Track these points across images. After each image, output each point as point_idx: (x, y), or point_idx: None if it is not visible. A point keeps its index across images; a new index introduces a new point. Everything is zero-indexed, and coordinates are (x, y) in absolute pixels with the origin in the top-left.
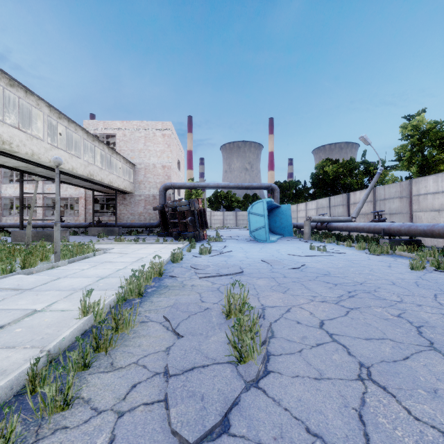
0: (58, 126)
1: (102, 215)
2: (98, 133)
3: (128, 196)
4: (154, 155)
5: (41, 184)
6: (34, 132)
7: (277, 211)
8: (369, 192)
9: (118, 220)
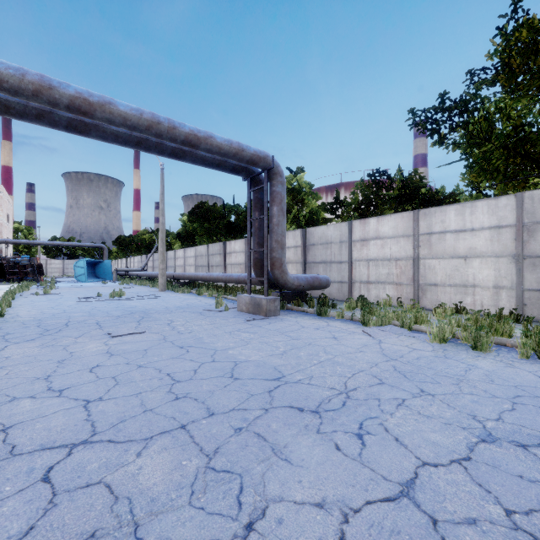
0: None
1: None
2: None
3: None
4: None
5: None
6: None
7: (102, 264)
8: (150, 256)
9: None
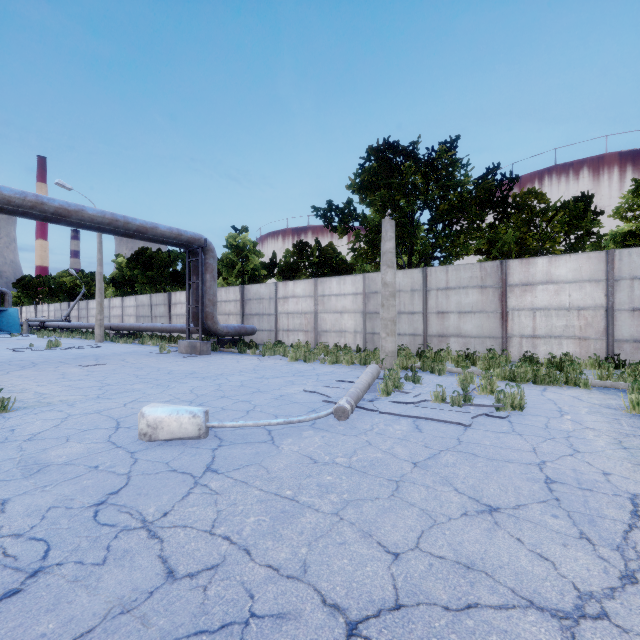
0: None
1: None
2: None
3: None
4: None
5: None
6: None
7: (5, 314)
8: (75, 304)
9: None
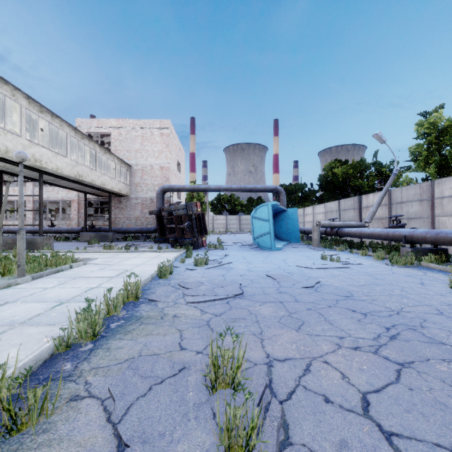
0: (43, 122)
1: (97, 219)
2: (92, 132)
3: (124, 199)
4: (151, 155)
5: (31, 187)
6: (16, 129)
7: (283, 216)
8: (384, 195)
9: (114, 225)
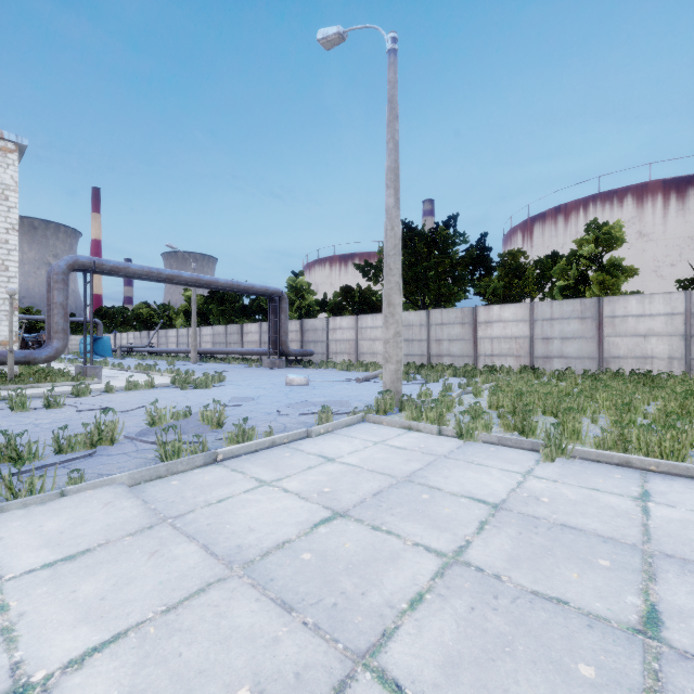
0: None
1: None
2: None
3: None
4: None
5: None
6: None
7: (101, 341)
8: (156, 332)
9: None
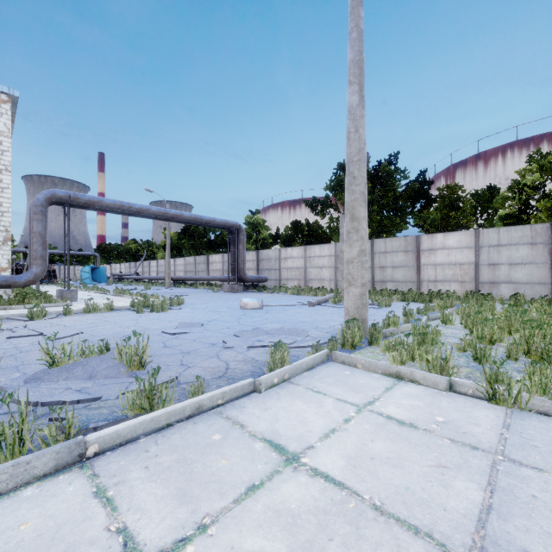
0: None
1: None
2: None
3: None
4: None
5: None
6: None
7: (98, 270)
8: (141, 263)
9: None
